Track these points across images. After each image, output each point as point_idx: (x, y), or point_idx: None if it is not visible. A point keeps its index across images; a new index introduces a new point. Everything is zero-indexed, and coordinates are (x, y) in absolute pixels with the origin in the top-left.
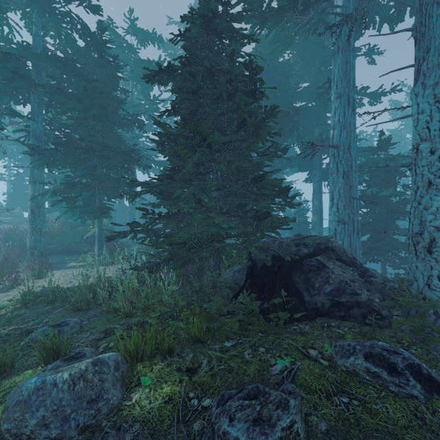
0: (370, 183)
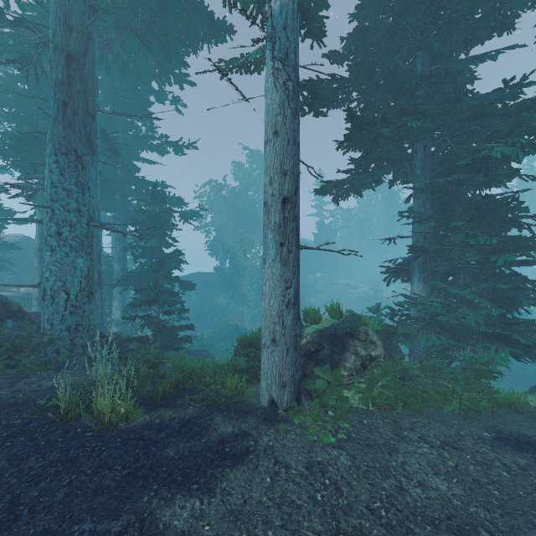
0: (143, 233)
